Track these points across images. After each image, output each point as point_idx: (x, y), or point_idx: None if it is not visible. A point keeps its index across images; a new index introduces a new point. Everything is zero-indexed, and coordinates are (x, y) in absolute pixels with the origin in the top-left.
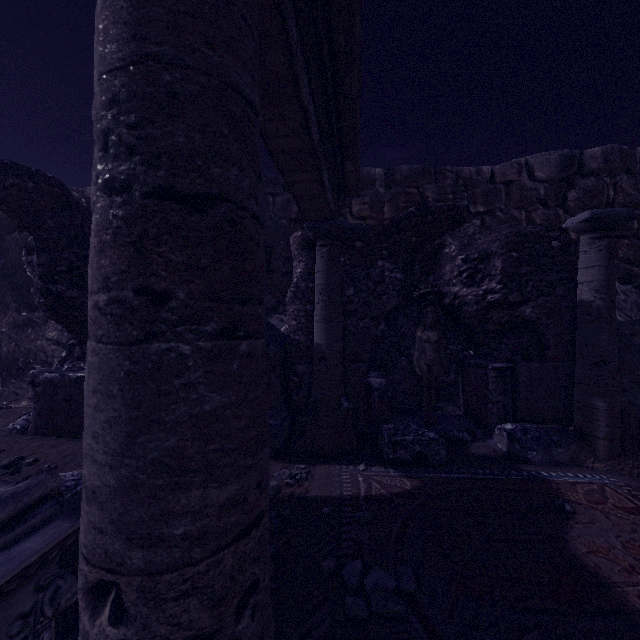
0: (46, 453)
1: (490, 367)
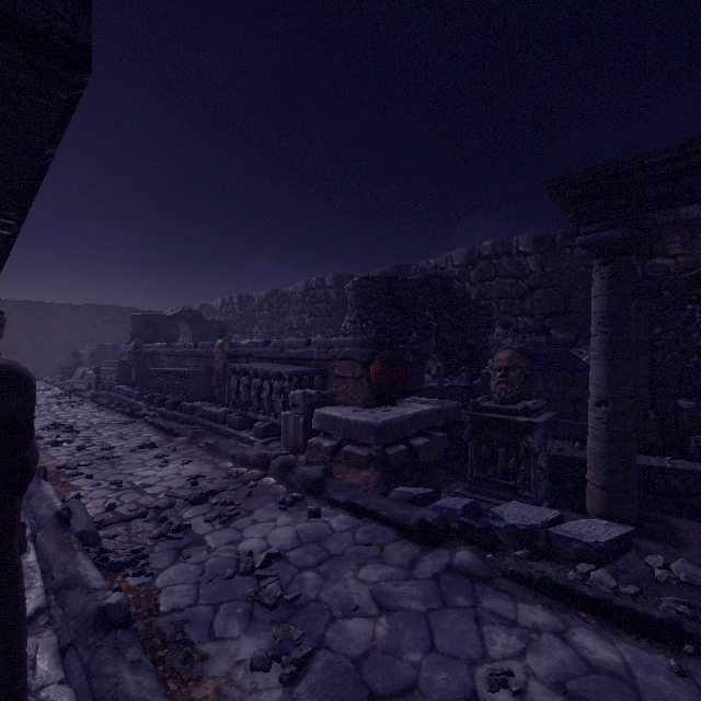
0: None
1: None
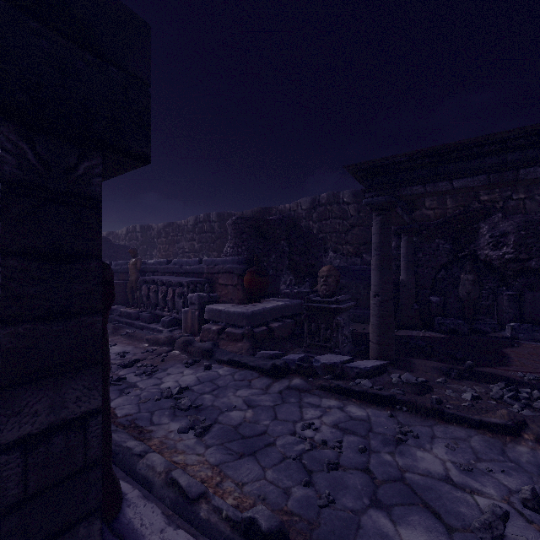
0: None
1: (504, 294)
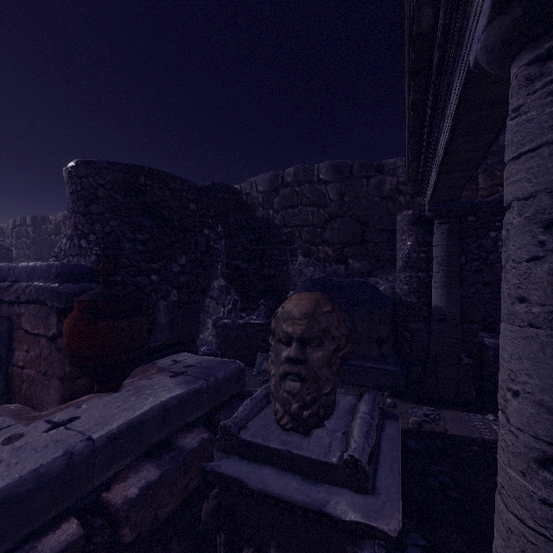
0: None
1: None
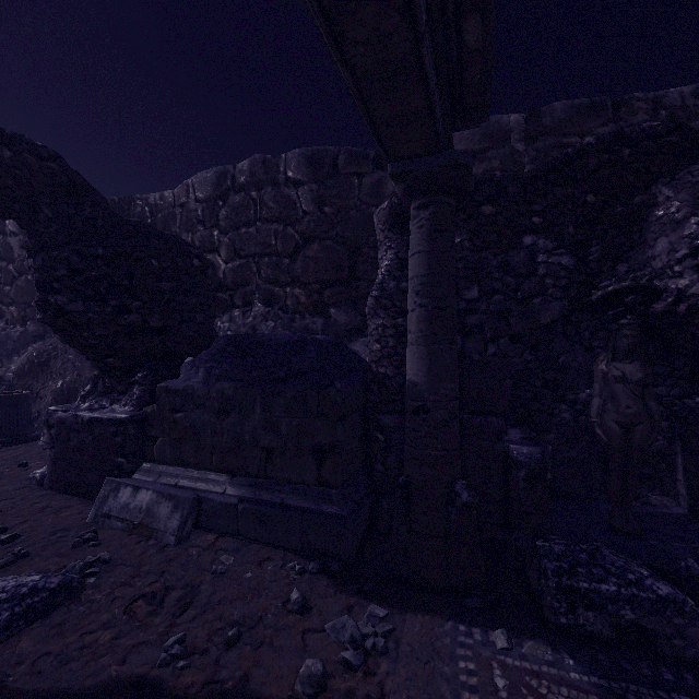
0: (39, 523)
1: None
